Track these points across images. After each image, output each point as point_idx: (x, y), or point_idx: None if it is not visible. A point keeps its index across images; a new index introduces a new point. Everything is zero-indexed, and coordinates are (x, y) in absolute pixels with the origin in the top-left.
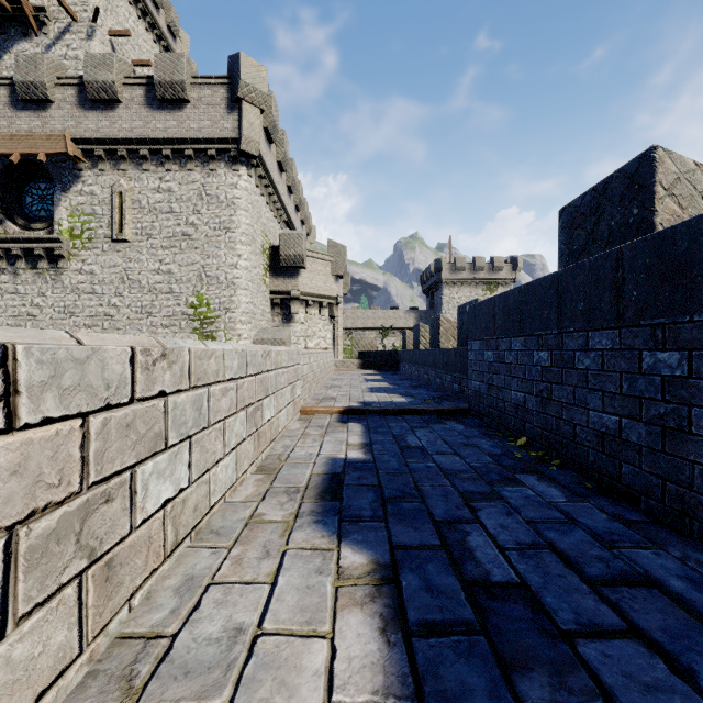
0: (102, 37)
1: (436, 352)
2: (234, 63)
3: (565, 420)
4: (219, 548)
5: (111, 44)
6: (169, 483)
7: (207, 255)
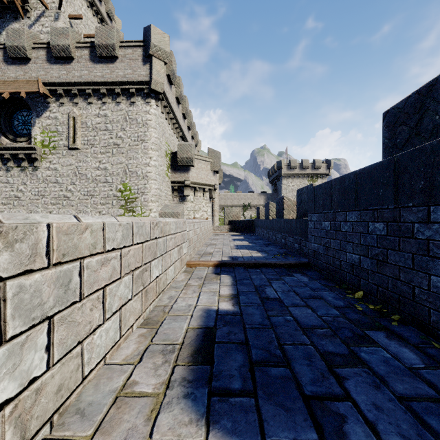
0: (64, 19)
1: (281, 221)
2: (147, 32)
3: (402, 281)
4: (77, 439)
5: (70, 24)
6: (8, 381)
7: (129, 157)
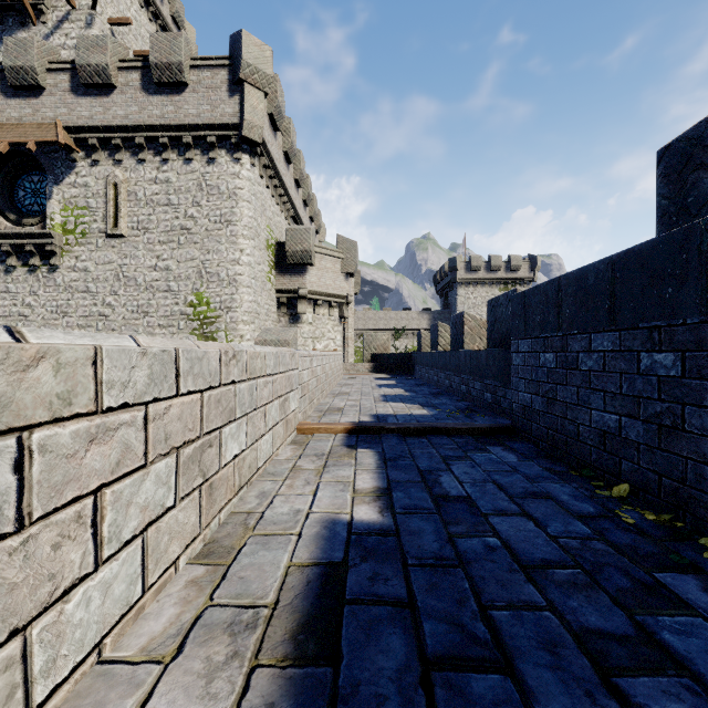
0: (102, 26)
1: (461, 354)
2: (235, 42)
3: None
4: None
5: (112, 33)
6: None
7: (207, 250)
